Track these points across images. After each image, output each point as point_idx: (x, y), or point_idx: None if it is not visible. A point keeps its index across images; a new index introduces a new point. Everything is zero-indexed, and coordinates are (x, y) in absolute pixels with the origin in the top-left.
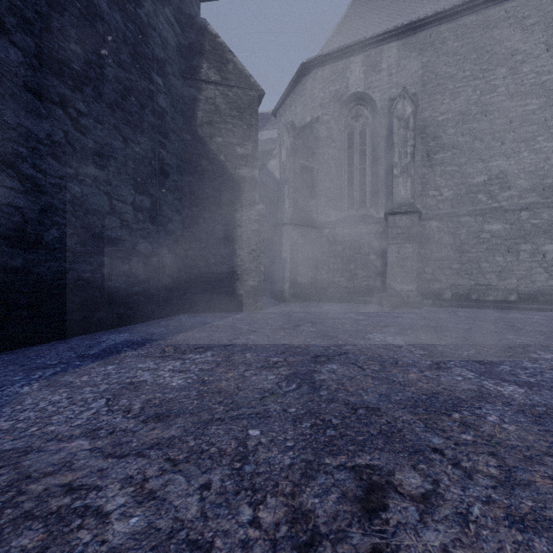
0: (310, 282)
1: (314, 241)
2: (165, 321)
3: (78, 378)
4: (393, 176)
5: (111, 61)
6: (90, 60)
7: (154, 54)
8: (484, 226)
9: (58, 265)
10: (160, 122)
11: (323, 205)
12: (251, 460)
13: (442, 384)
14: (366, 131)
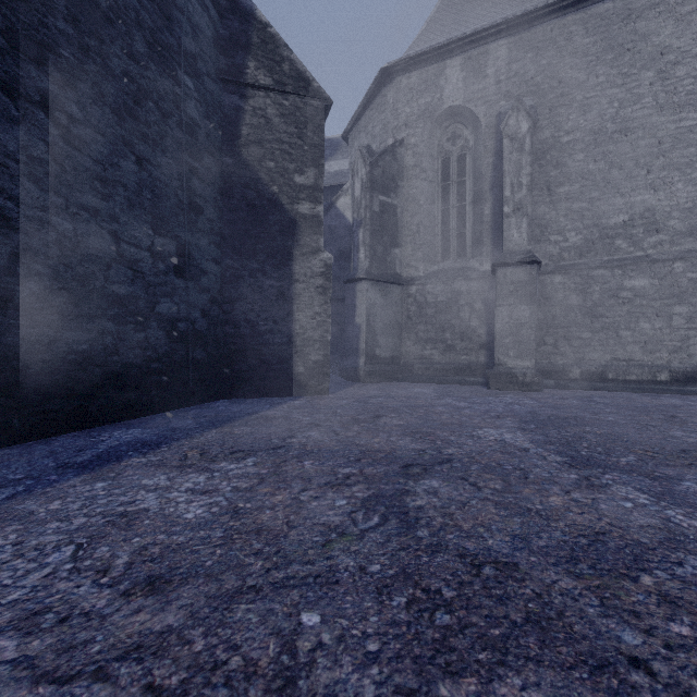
0: (392, 355)
1: (397, 302)
2: (196, 410)
3: (44, 505)
4: (503, 215)
5: (118, 50)
6: (87, 46)
7: (181, 44)
8: (624, 282)
9: (38, 333)
10: (189, 138)
11: (409, 254)
12: (303, 690)
13: (605, 515)
14: (466, 158)
